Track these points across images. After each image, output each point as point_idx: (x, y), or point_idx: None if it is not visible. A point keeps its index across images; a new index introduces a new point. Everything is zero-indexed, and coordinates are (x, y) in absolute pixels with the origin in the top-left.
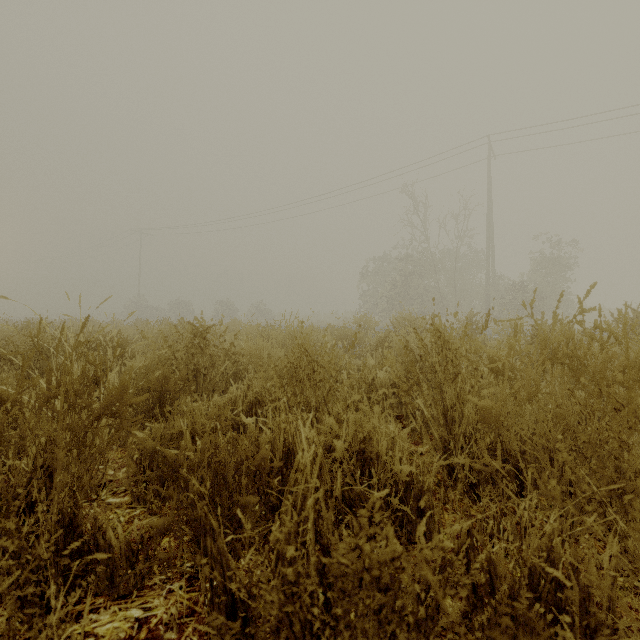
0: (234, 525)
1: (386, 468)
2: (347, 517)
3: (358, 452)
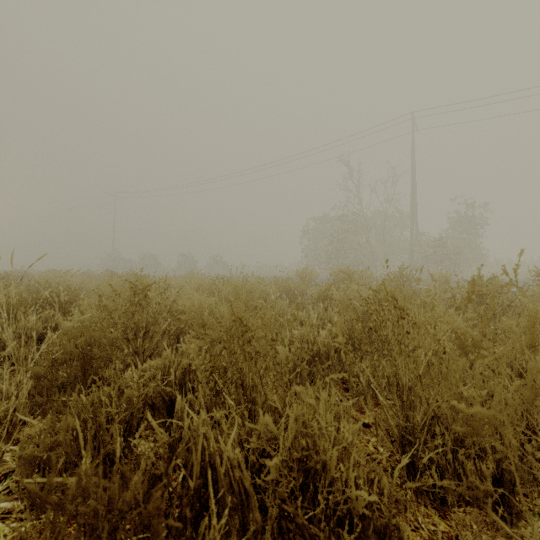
0: None
1: (336, 486)
2: None
3: (300, 459)
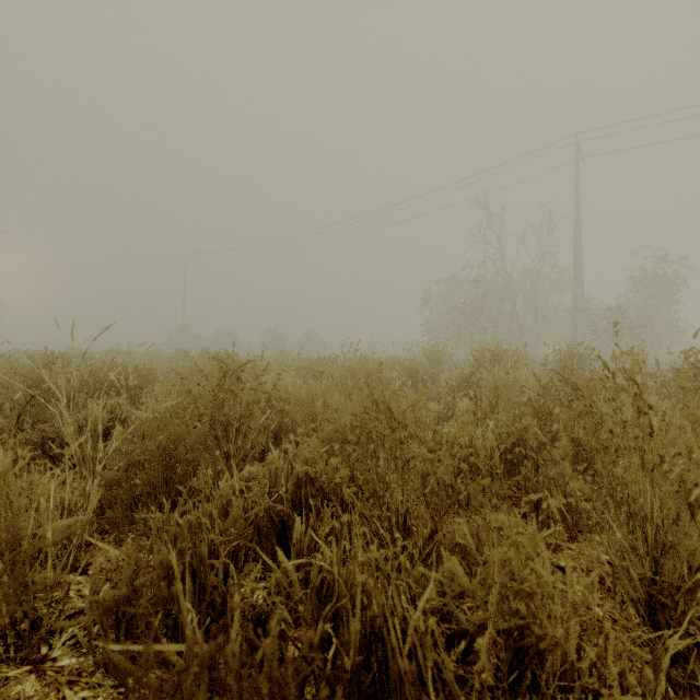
0: None
1: (579, 681)
2: None
3: (509, 631)
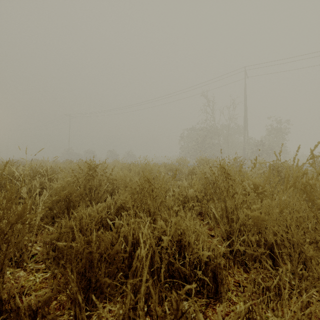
0: (97, 295)
1: (194, 251)
2: (168, 298)
3: (177, 241)
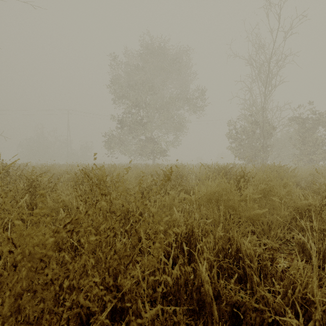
0: None
1: None
2: None
3: None
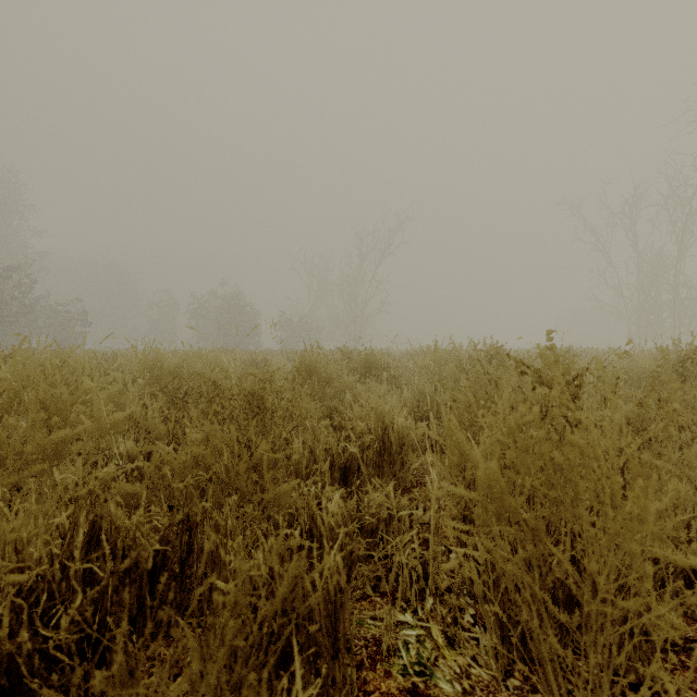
0: None
1: None
2: None
3: None
